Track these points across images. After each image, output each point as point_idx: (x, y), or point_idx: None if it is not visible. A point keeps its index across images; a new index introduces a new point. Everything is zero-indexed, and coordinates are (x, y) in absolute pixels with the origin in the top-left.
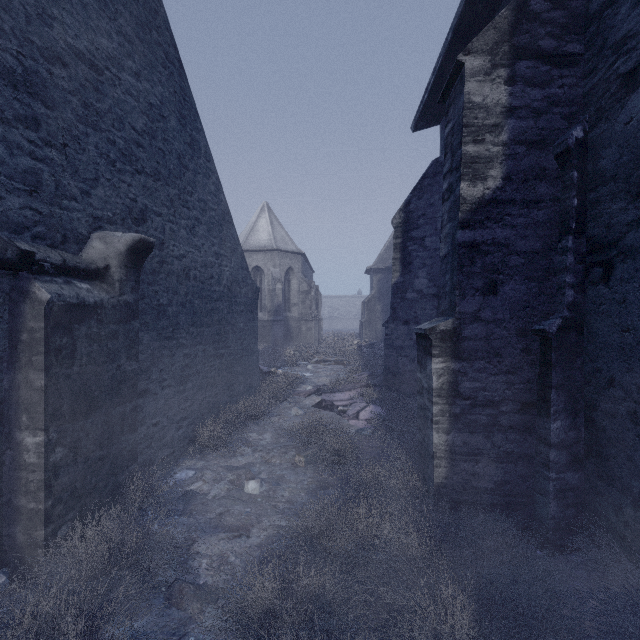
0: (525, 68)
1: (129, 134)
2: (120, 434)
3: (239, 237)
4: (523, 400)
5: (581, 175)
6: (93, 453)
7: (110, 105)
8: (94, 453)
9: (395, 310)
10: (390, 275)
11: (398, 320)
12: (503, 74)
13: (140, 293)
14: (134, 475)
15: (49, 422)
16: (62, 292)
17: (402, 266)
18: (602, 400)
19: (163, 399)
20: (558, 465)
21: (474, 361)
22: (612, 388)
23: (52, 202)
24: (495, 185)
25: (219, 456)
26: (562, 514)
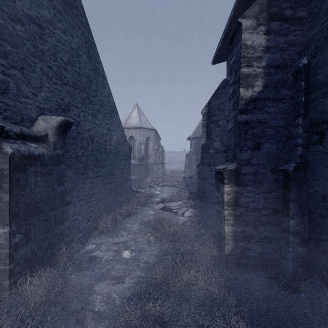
0: (275, 25)
1: (60, 63)
2: (54, 226)
3: (122, 121)
4: (274, 208)
5: (306, 84)
6: (38, 237)
7: (49, 47)
8: (38, 237)
9: (203, 159)
10: (200, 141)
11: (204, 164)
12: (263, 29)
13: (66, 149)
14: (62, 248)
15: (12, 220)
16: (20, 148)
17: (207, 135)
18: (318, 208)
19: (79, 206)
20: (294, 244)
21: (247, 186)
22: (324, 202)
23: (15, 99)
24: (259, 90)
25: (109, 236)
26: (296, 271)
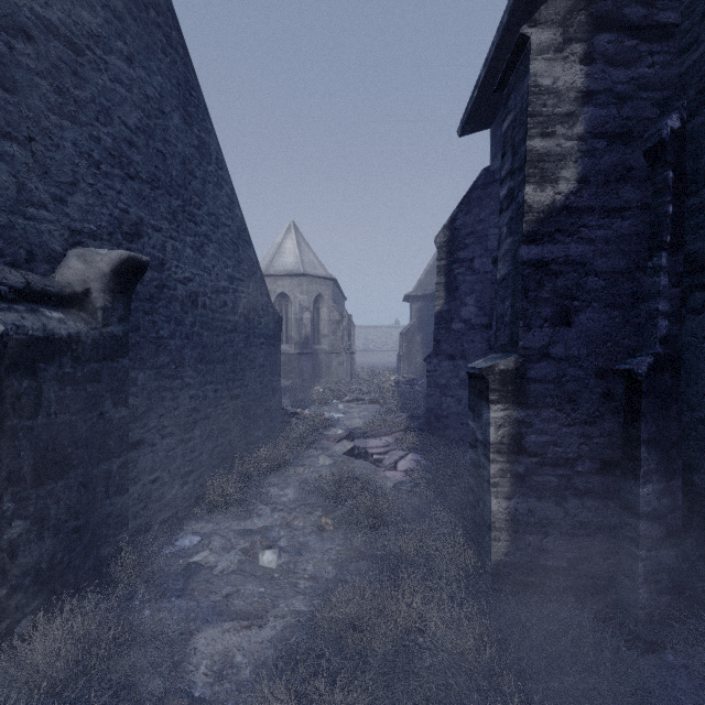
0: (606, 43)
1: (119, 131)
2: (104, 497)
3: (262, 260)
4: (603, 457)
5: (677, 175)
6: (66, 524)
7: (93, 93)
8: (67, 524)
9: (439, 343)
10: (431, 303)
11: (442, 354)
12: (578, 50)
13: (133, 324)
14: (123, 546)
15: (3, 489)
16: (22, 323)
17: (447, 292)
18: None
19: (163, 450)
20: (649, 540)
21: (542, 409)
22: None
23: (13, 210)
24: (568, 189)
25: (231, 517)
26: (654, 602)
